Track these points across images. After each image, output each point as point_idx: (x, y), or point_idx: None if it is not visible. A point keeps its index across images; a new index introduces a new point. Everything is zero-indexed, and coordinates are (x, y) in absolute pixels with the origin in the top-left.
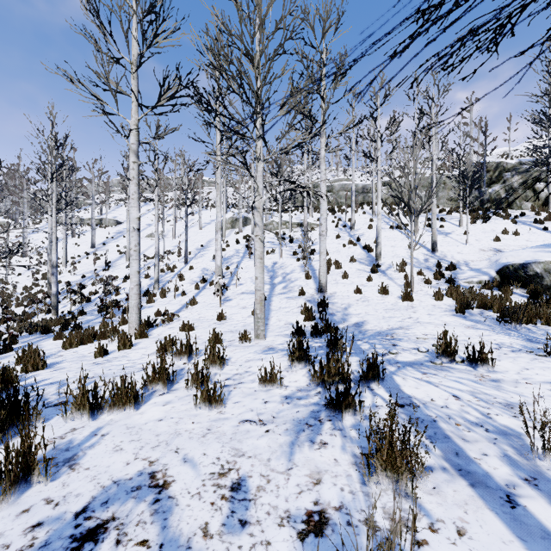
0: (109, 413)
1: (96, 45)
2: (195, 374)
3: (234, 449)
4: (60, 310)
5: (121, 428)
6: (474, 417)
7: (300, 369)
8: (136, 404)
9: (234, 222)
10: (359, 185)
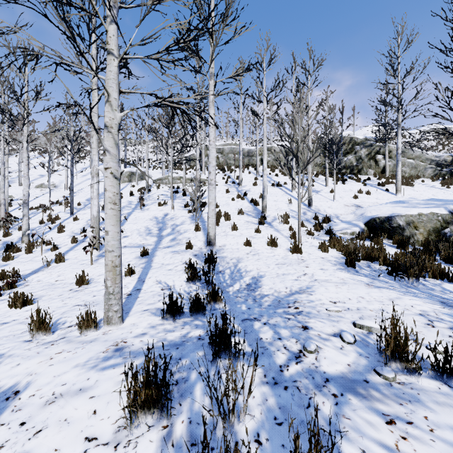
0: None
1: None
2: None
3: None
4: None
5: None
6: None
7: (148, 432)
8: None
9: (131, 176)
10: (245, 149)
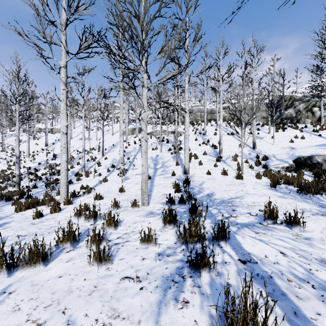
0: (22, 270)
1: (36, 10)
2: (94, 236)
3: (112, 309)
4: (22, 185)
5: (27, 285)
6: (300, 272)
7: (170, 229)
8: (45, 261)
9: (133, 131)
10: (208, 109)
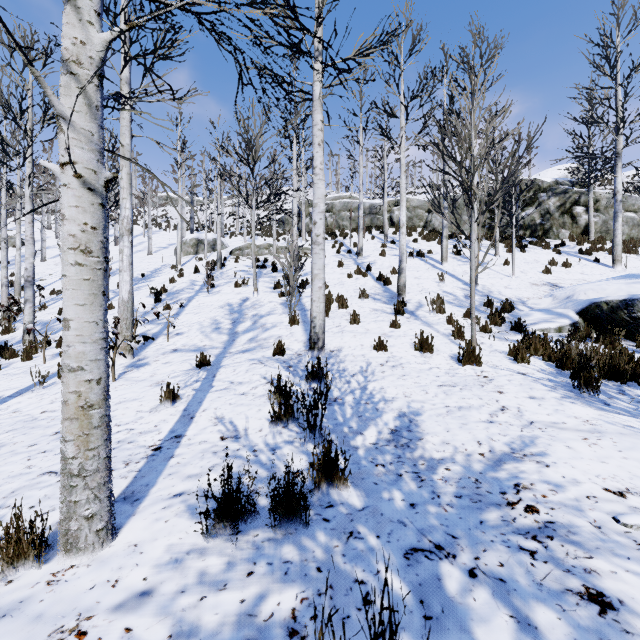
0: None
1: None
2: None
3: None
4: None
5: None
6: None
7: None
8: None
9: (198, 245)
10: (366, 204)
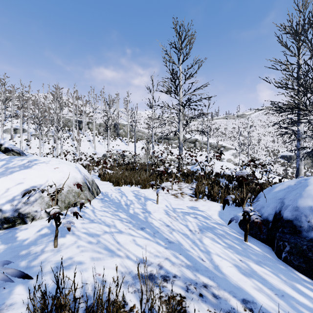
0: None
1: None
2: None
3: None
4: None
5: None
6: None
7: None
8: None
9: (16, 130)
10: (81, 121)
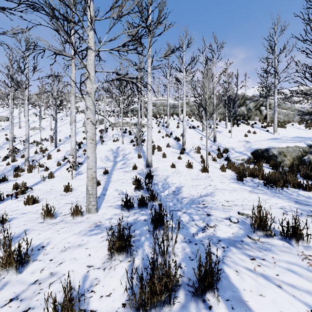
0: None
1: None
2: None
3: None
4: None
5: None
6: None
7: (121, 263)
8: None
9: None
10: (171, 103)
